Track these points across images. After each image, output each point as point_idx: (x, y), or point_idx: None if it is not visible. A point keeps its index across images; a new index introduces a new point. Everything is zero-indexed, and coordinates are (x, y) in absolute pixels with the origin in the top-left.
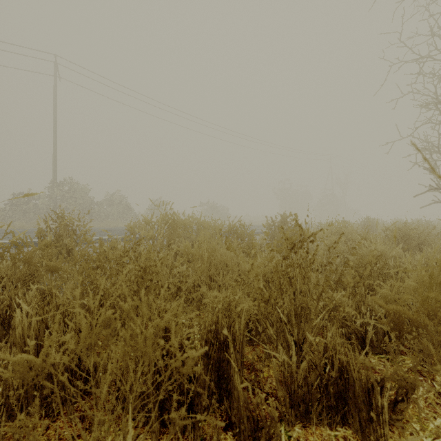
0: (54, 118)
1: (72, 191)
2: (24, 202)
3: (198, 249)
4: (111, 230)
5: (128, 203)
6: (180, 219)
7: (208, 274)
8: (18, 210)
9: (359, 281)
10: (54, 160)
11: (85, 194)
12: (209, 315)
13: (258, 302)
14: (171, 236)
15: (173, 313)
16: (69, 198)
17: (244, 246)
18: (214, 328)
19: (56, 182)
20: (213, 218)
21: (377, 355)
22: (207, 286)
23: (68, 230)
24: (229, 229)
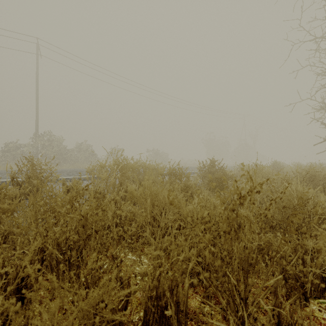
0: (36, 86)
1: (50, 141)
2: (13, 150)
3: (142, 193)
4: (78, 171)
5: (93, 150)
6: (129, 163)
7: (151, 215)
8: (9, 155)
9: (305, 231)
10: (36, 118)
11: (60, 143)
12: (149, 279)
13: (210, 274)
14: (123, 177)
15: (108, 280)
16: (48, 146)
17: (182, 186)
18: (156, 293)
19: (38, 134)
20: (157, 161)
21: (315, 299)
22: (150, 226)
23: (37, 172)
24: (170, 171)
